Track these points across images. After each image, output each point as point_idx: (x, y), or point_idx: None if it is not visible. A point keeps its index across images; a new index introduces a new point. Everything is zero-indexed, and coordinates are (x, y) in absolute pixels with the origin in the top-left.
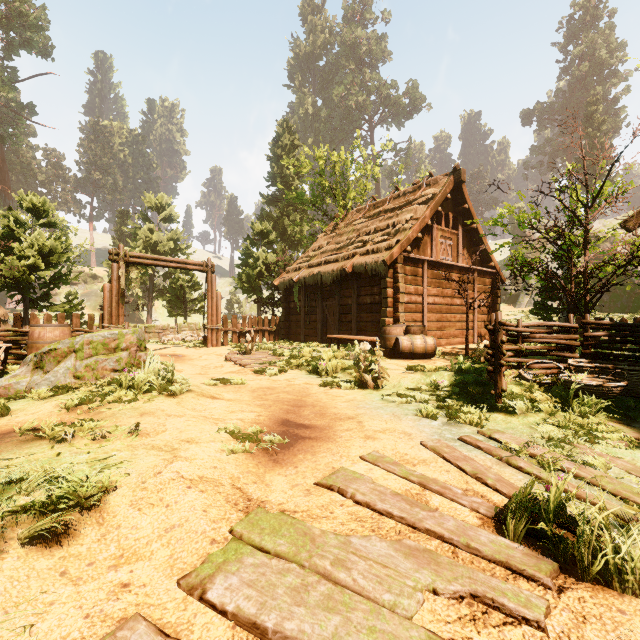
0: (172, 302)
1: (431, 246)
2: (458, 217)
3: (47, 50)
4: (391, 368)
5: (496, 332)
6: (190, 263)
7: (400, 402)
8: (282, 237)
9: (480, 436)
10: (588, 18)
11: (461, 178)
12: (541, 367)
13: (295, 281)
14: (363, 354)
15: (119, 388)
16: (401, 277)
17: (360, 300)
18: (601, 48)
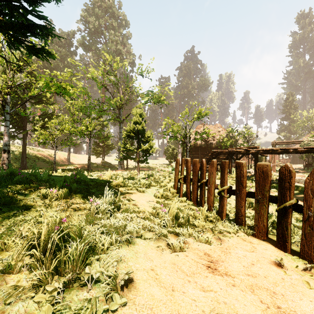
0: None
1: None
2: None
3: None
4: None
5: None
6: None
7: None
8: (288, 131)
9: None
10: None
11: None
12: None
13: None
14: None
15: None
16: None
17: None
18: None
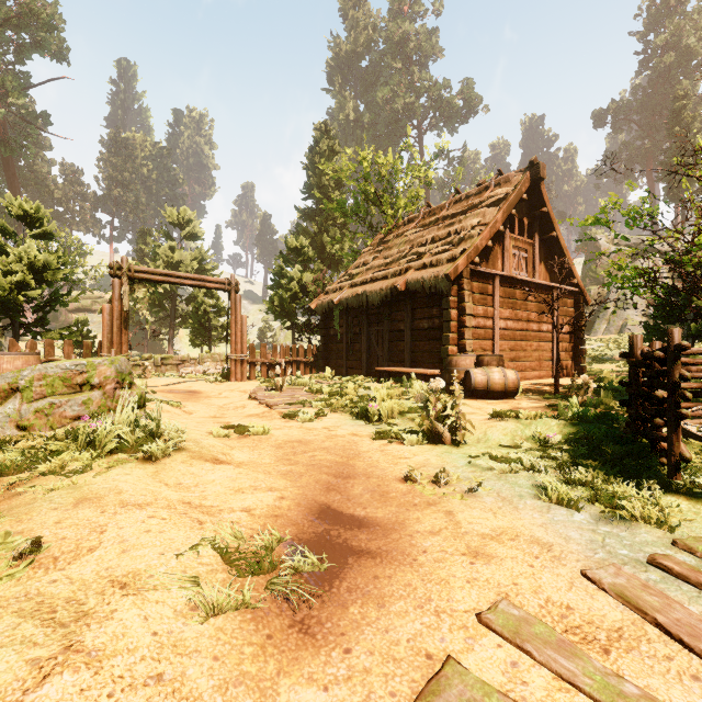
0: (195, 329)
1: (502, 258)
2: (534, 223)
3: (62, 53)
4: (465, 411)
5: (670, 362)
6: (209, 280)
7: (501, 470)
8: (320, 256)
9: (683, 553)
10: (673, 1)
11: (540, 174)
12: (699, 414)
13: (335, 303)
14: (424, 392)
15: (73, 446)
16: (468, 295)
17: (415, 325)
18: (689, 35)
